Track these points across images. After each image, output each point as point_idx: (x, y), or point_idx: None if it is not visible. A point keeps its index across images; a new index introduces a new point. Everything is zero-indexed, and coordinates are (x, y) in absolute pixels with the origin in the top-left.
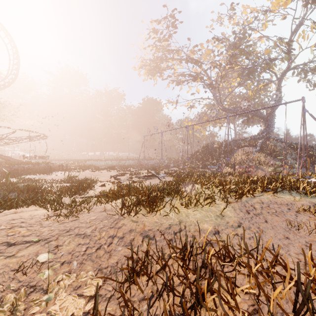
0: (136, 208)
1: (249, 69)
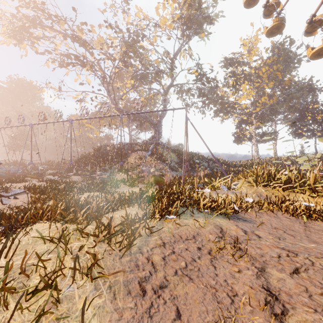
0: None
1: (142, 73)
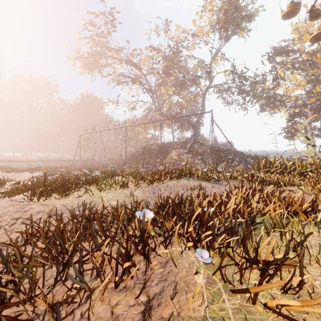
0: (47, 193)
1: (181, 81)
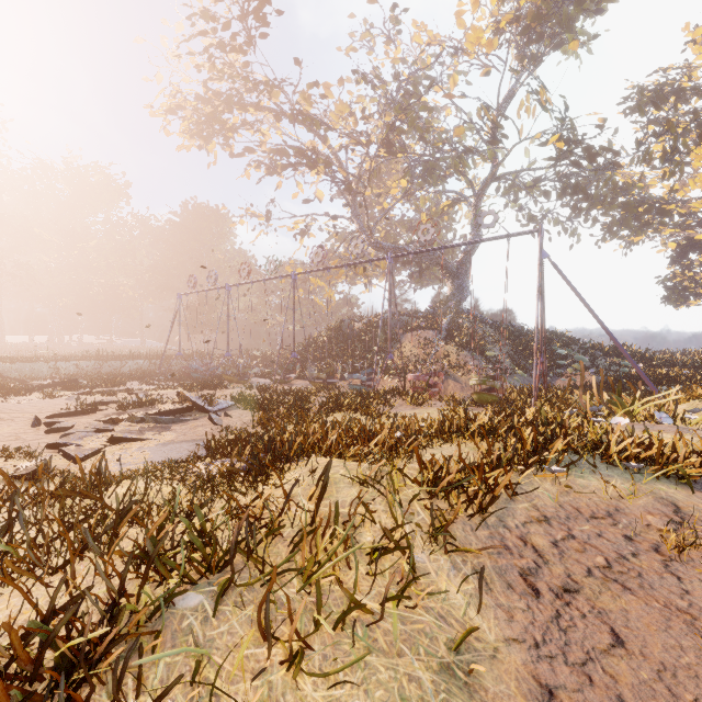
0: None
1: (425, 163)
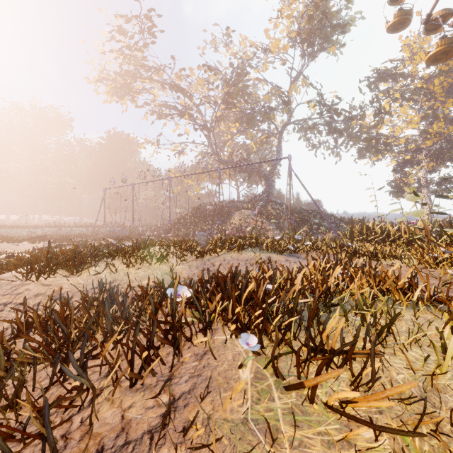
0: (50, 268)
1: (248, 114)
